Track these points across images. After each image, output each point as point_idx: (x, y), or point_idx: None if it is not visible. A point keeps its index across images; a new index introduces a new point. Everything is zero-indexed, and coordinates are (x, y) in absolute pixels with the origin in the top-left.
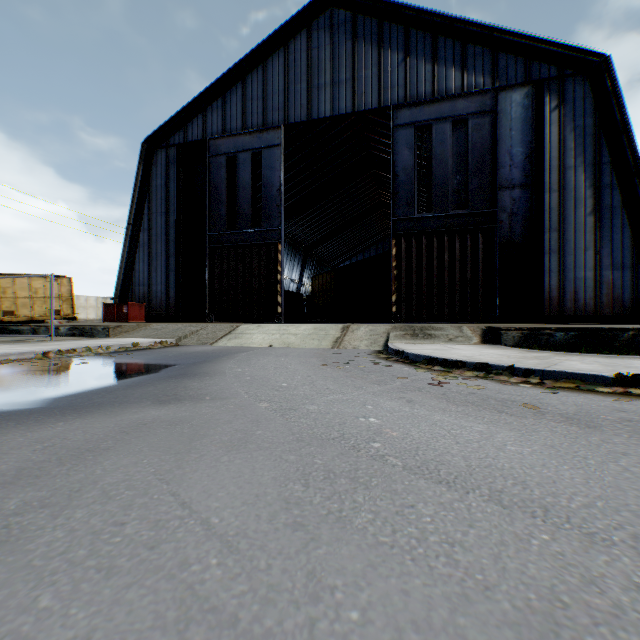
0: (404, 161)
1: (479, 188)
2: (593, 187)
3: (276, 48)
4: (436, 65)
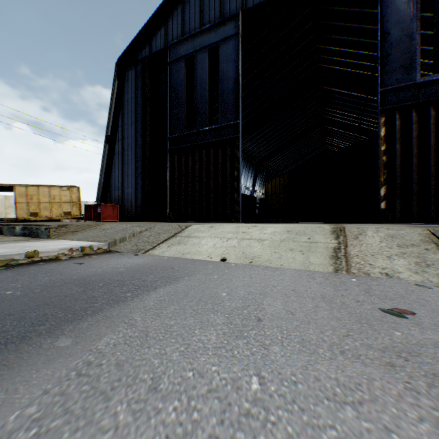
0: (398, 13)
1: None
2: None
3: None
4: None
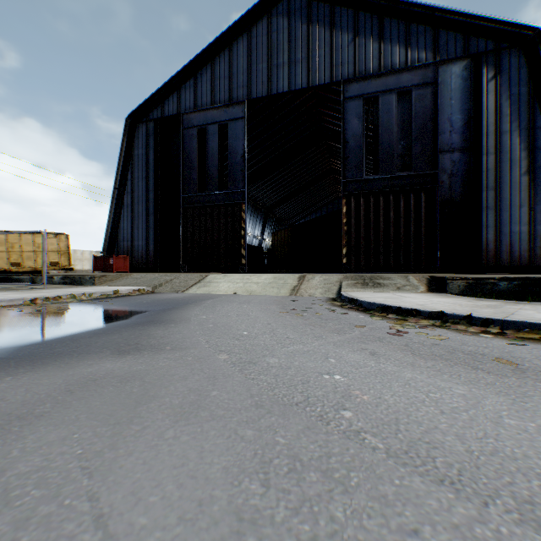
0: (353, 129)
1: (421, 152)
2: (527, 149)
3: (240, 33)
4: (382, 43)
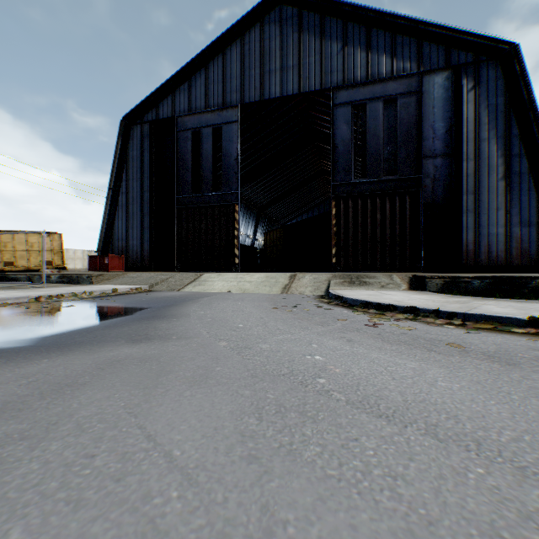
0: (342, 134)
1: (406, 157)
2: (504, 156)
3: (234, 39)
4: (370, 53)
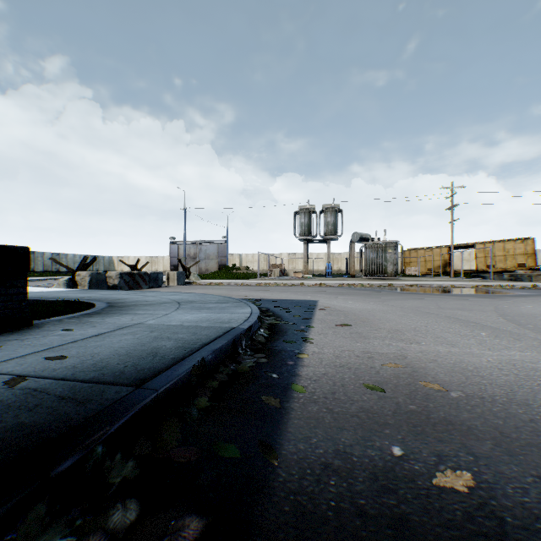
0: None
1: None
2: None
3: None
4: None
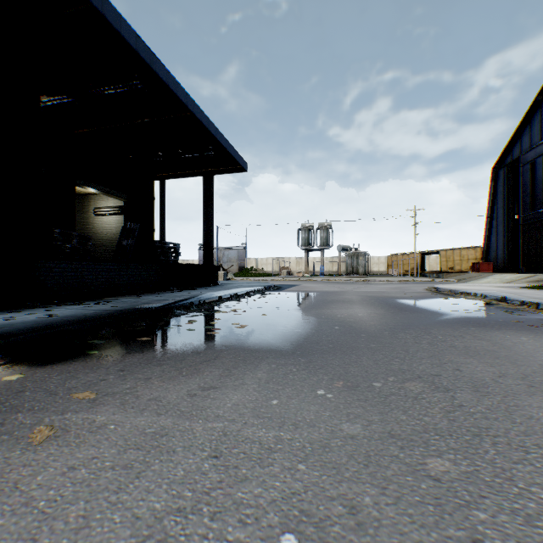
0: None
1: None
2: None
3: None
4: None
